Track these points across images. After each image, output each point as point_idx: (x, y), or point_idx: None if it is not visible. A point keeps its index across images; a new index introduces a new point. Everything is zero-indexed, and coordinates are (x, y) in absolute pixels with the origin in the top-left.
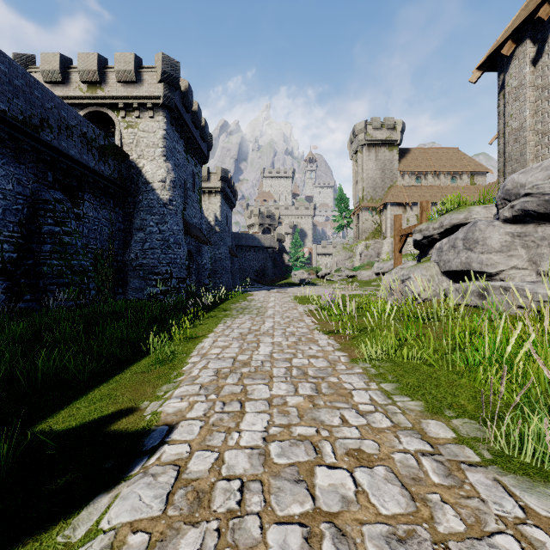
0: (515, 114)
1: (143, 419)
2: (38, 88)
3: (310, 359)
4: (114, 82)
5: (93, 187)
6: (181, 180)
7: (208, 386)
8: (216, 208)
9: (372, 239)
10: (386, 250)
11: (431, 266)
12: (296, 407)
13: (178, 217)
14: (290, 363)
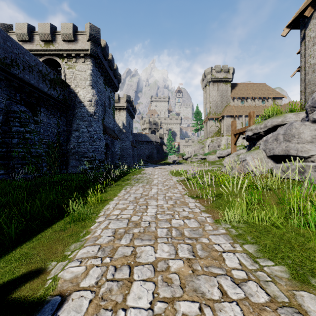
0: (313, 54)
1: (44, 284)
2: (9, 40)
3: (184, 220)
4: (60, 40)
5: (46, 104)
6: (102, 100)
7: (105, 247)
8: (123, 118)
9: (215, 137)
10: (223, 143)
11: (260, 152)
12: (177, 274)
13: (99, 123)
14: (170, 224)
